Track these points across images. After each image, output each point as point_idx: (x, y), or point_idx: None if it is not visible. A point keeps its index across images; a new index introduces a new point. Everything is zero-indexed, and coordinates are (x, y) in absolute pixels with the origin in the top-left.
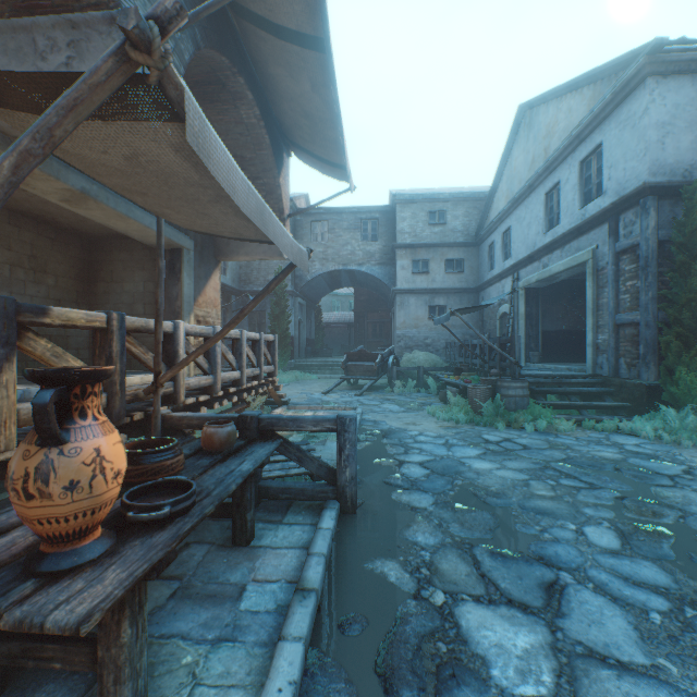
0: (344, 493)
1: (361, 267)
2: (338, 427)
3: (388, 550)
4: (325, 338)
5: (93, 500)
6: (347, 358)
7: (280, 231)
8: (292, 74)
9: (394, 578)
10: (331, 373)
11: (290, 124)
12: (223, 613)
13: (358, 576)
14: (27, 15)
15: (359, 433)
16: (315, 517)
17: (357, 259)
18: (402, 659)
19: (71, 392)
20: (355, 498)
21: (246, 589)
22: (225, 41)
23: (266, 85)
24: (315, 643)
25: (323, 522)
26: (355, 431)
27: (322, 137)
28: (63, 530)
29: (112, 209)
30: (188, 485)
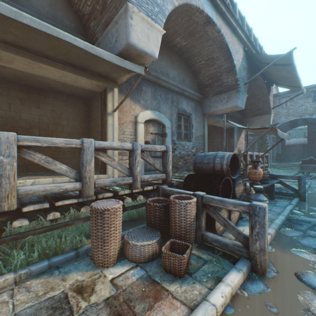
0: (300, 196)
1: (311, 116)
2: (298, 178)
3: (314, 207)
4: (286, 152)
5: (260, 176)
6: (302, 162)
7: (284, 135)
8: (278, 71)
9: (315, 209)
10: (291, 169)
11: (274, 80)
12: (272, 204)
13: (305, 207)
14: (218, 94)
15: (307, 189)
16: (290, 200)
17: (308, 112)
18: (315, 214)
19: (256, 163)
20: (304, 197)
21: (276, 203)
22: (254, 70)
23: (266, 73)
24: (294, 210)
25: (294, 199)
26: (304, 180)
27: (289, 81)
28: (256, 180)
29: (221, 123)
30: (266, 180)
